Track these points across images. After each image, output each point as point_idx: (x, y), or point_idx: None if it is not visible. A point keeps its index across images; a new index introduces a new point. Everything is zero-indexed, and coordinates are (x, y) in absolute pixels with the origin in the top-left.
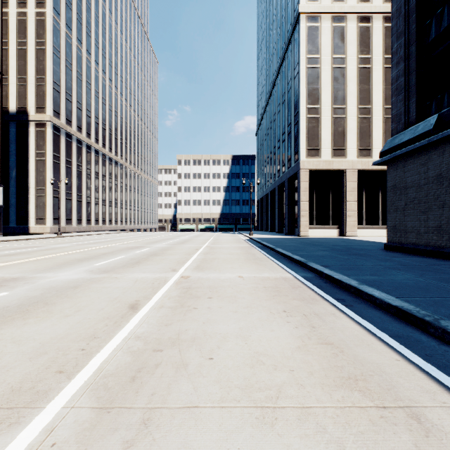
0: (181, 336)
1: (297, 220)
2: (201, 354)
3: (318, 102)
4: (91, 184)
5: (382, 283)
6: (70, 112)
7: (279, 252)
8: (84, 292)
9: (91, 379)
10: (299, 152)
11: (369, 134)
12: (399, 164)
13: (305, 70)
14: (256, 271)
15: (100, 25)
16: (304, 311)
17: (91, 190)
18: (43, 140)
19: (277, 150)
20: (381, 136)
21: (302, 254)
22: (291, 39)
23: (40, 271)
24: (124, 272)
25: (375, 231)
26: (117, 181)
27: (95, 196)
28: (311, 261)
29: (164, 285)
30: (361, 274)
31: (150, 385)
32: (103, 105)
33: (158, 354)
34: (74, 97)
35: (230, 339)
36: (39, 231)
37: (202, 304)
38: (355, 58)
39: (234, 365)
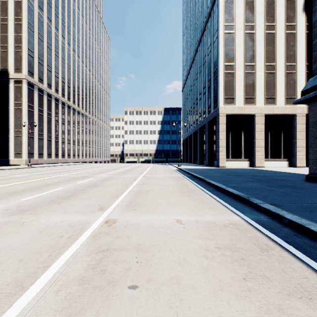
0: None
1: (215, 154)
2: None
3: (233, 60)
4: (59, 128)
5: None
6: (42, 73)
7: (210, 183)
8: None
9: None
10: (218, 101)
11: (274, 86)
12: None
13: (223, 35)
14: (195, 210)
15: (66, 9)
16: None
17: (58, 132)
18: (20, 94)
19: (199, 101)
20: (283, 88)
21: (234, 186)
22: (211, 13)
23: None
24: (42, 212)
25: (278, 163)
26: (79, 125)
27: (62, 137)
28: (251, 196)
29: (75, 241)
30: None
31: None
32: (68, 69)
33: None
34: (45, 62)
35: None
36: (17, 163)
37: None
38: (262, 25)
39: None
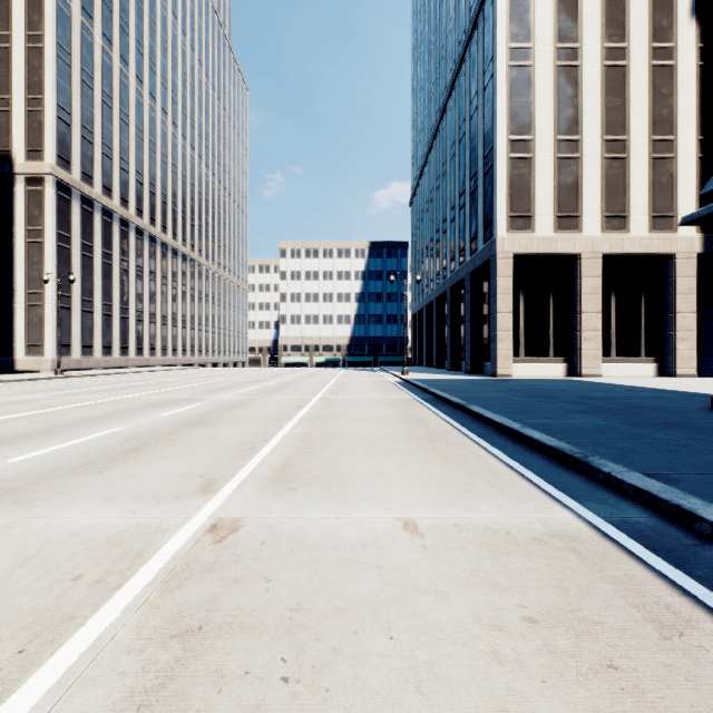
0: None
1: (487, 347)
2: None
3: (530, 129)
4: (130, 287)
5: None
6: (90, 161)
7: (481, 415)
8: None
9: None
10: (495, 223)
11: (624, 189)
12: None
13: (505, 71)
14: (450, 490)
15: (145, 17)
16: None
17: (128, 296)
18: (40, 208)
19: (449, 224)
20: (646, 193)
21: (542, 423)
22: (477, 21)
23: None
24: (49, 497)
25: (634, 368)
26: (177, 282)
27: (137, 307)
28: (590, 451)
29: (110, 595)
30: None
31: None
32: (150, 152)
33: None
34: (98, 135)
35: None
36: (31, 367)
37: None
38: (598, 48)
39: None
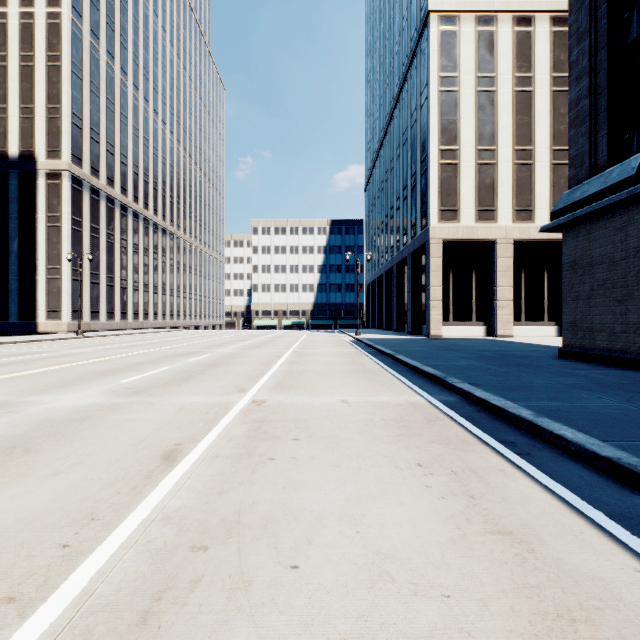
0: (243, 516)
1: (424, 313)
2: (277, 556)
3: (456, 141)
4: (128, 261)
5: (571, 414)
6: (97, 158)
7: (401, 360)
8: (94, 429)
9: (64, 618)
10: (429, 215)
11: (530, 188)
12: (580, 230)
13: (437, 95)
14: (368, 391)
15: (140, 33)
16: (452, 464)
17: (127, 269)
18: (58, 198)
19: (395, 211)
20: (547, 191)
21: (437, 364)
22: (416, 51)
23: (35, 392)
24: (165, 393)
25: (539, 329)
26: (166, 256)
27: (134, 279)
28: (451, 375)
29: (225, 415)
30: (534, 398)
31: (175, 635)
32: (144, 147)
33: (199, 555)
34: (103, 136)
35: (330, 522)
36: (51, 329)
37: (282, 450)
38: (510, 77)
39: (337, 584)
